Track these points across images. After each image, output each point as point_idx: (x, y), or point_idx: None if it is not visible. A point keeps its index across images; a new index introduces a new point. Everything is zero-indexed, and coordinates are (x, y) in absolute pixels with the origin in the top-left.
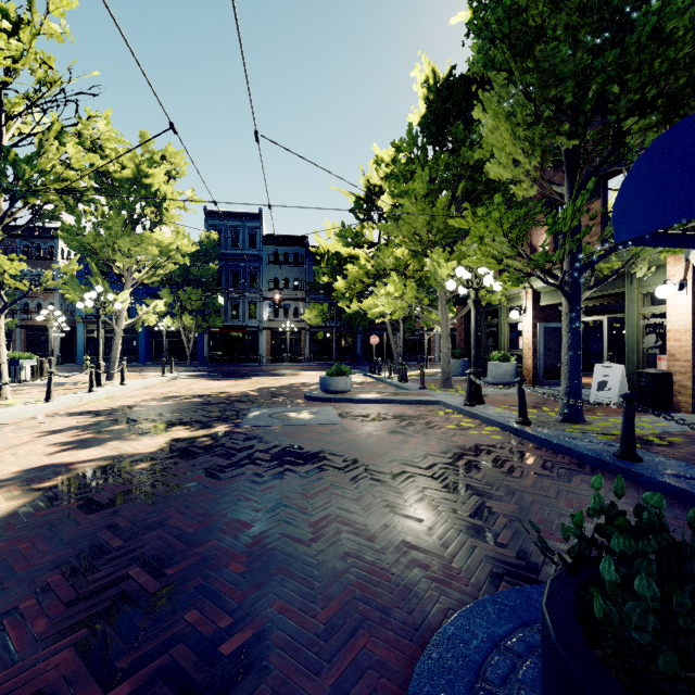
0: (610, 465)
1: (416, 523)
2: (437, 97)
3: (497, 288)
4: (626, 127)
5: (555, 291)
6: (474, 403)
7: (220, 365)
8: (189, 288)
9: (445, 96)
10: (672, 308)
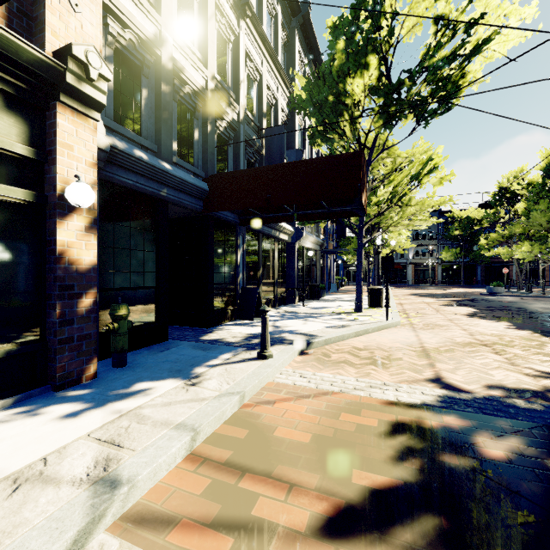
0: None
1: (548, 306)
2: None
3: None
4: None
5: None
6: None
7: (389, 284)
8: None
9: None
10: None
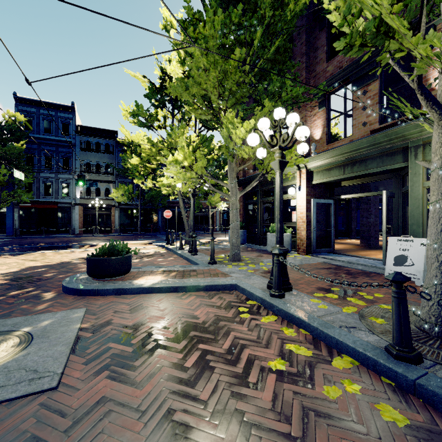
0: None
1: None
2: None
3: (304, 149)
4: None
5: (328, 170)
6: (283, 292)
7: (26, 237)
8: None
9: None
10: None
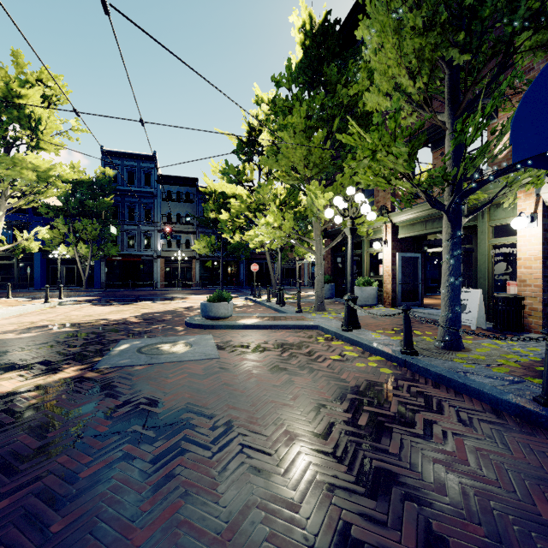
0: (541, 417)
1: None
2: (312, 42)
3: (371, 217)
4: (518, 43)
5: (412, 225)
6: (351, 328)
7: (115, 290)
8: (85, 219)
9: (320, 41)
10: (523, 239)
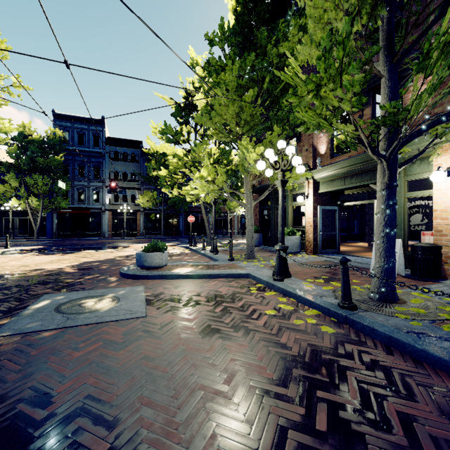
0: None
1: None
2: (244, 9)
3: (301, 170)
4: None
5: (331, 181)
6: (283, 278)
7: (65, 239)
8: (36, 175)
9: (251, 8)
10: (439, 192)
